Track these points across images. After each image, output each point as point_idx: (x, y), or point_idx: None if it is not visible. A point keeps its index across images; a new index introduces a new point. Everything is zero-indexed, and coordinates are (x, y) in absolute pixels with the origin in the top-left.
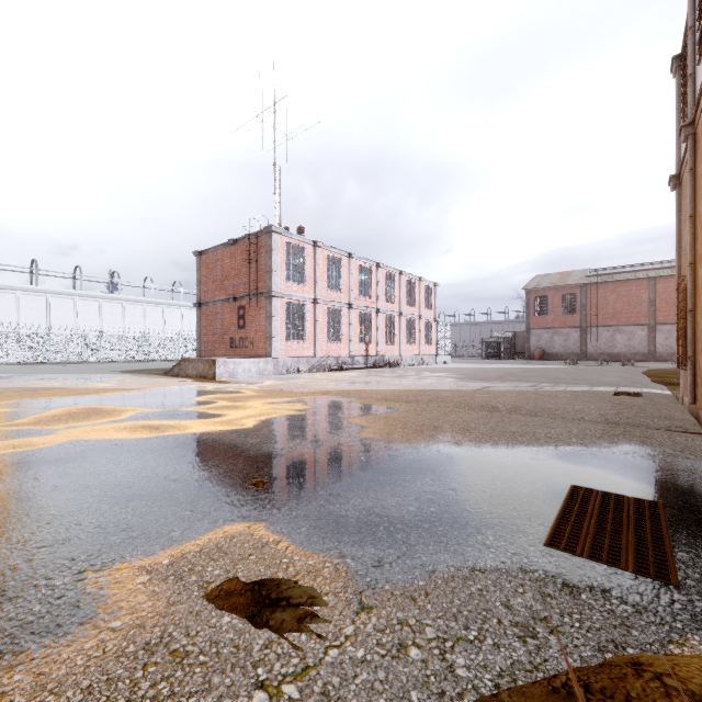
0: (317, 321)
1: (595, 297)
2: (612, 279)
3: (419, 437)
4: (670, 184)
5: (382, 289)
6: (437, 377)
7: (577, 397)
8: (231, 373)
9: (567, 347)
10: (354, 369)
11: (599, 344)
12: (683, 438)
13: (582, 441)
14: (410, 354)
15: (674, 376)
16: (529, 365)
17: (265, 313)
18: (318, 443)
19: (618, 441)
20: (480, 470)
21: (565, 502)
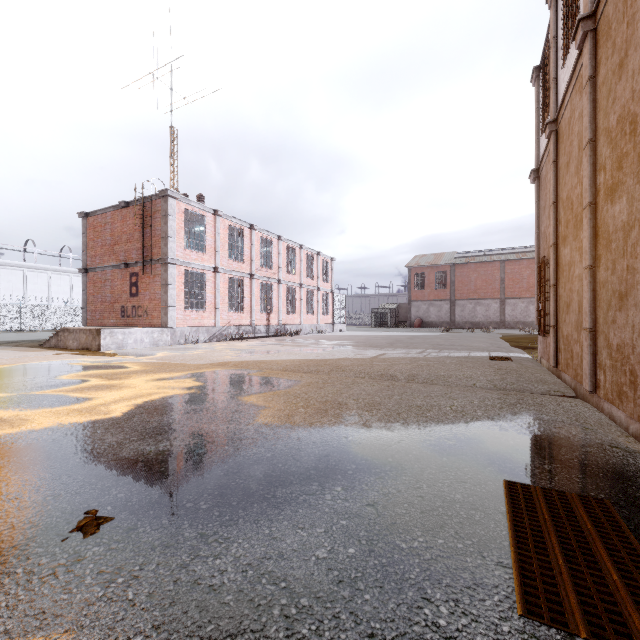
0: (218, 291)
1: (461, 275)
2: (474, 260)
3: (323, 418)
4: (531, 177)
5: (283, 261)
6: (335, 345)
7: (462, 363)
8: (120, 344)
9: (440, 316)
10: (256, 337)
11: (464, 315)
12: (568, 403)
13: (488, 414)
14: (310, 323)
15: (525, 341)
16: (412, 333)
17: (161, 280)
18: (201, 436)
19: (519, 412)
20: (399, 464)
21: (510, 513)
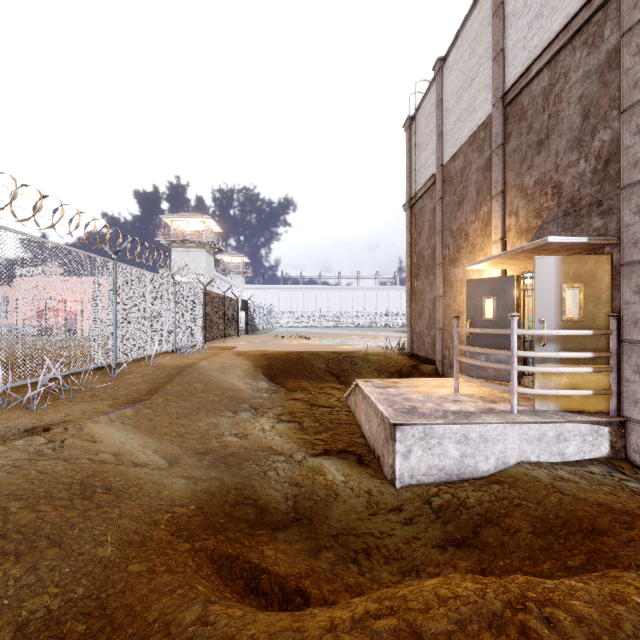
0: None
1: None
2: None
3: None
4: None
5: None
6: None
7: None
8: None
9: None
10: None
11: None
12: None
13: None
14: None
15: None
16: None
17: None
18: None
19: None
20: None
21: None
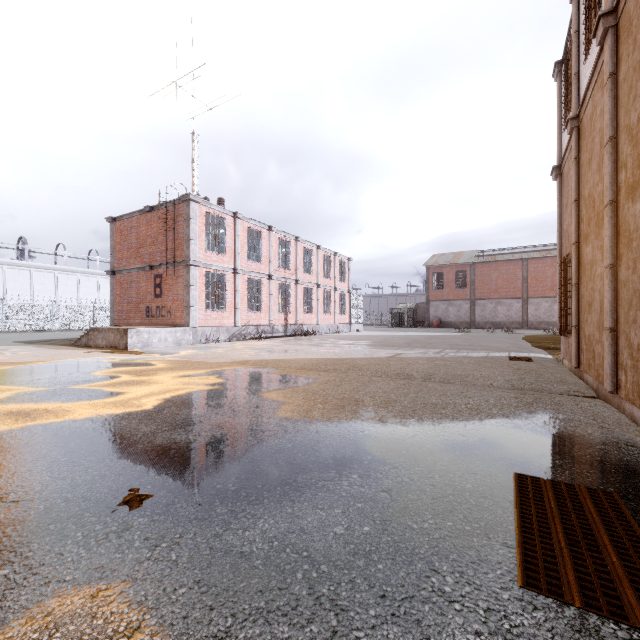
0: (237, 291)
1: (481, 274)
2: (495, 259)
3: (341, 414)
4: (553, 174)
5: (300, 261)
6: (352, 345)
7: (480, 363)
8: (146, 343)
9: (459, 316)
10: (274, 337)
11: (485, 314)
12: (587, 403)
13: (503, 412)
14: (327, 323)
15: (548, 342)
16: (430, 333)
17: (183, 282)
18: (227, 428)
19: (535, 410)
20: (413, 456)
21: (518, 502)
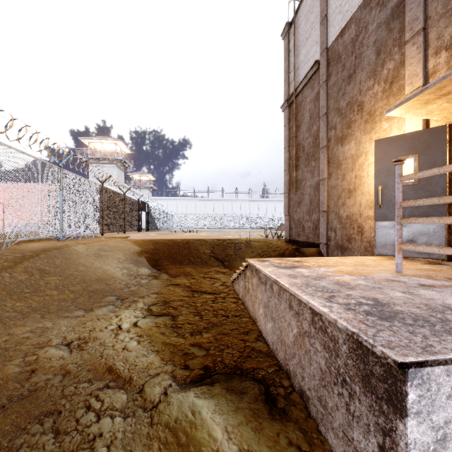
0: None
1: None
2: None
3: None
4: None
5: None
6: None
7: None
8: None
9: None
10: None
11: None
12: None
13: None
14: None
15: None
16: None
17: None
18: None
19: None
20: None
21: None
